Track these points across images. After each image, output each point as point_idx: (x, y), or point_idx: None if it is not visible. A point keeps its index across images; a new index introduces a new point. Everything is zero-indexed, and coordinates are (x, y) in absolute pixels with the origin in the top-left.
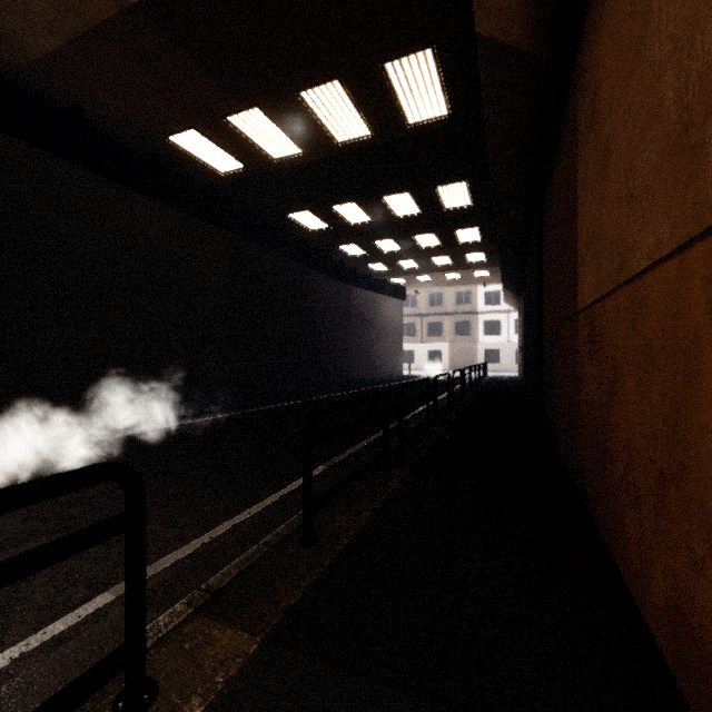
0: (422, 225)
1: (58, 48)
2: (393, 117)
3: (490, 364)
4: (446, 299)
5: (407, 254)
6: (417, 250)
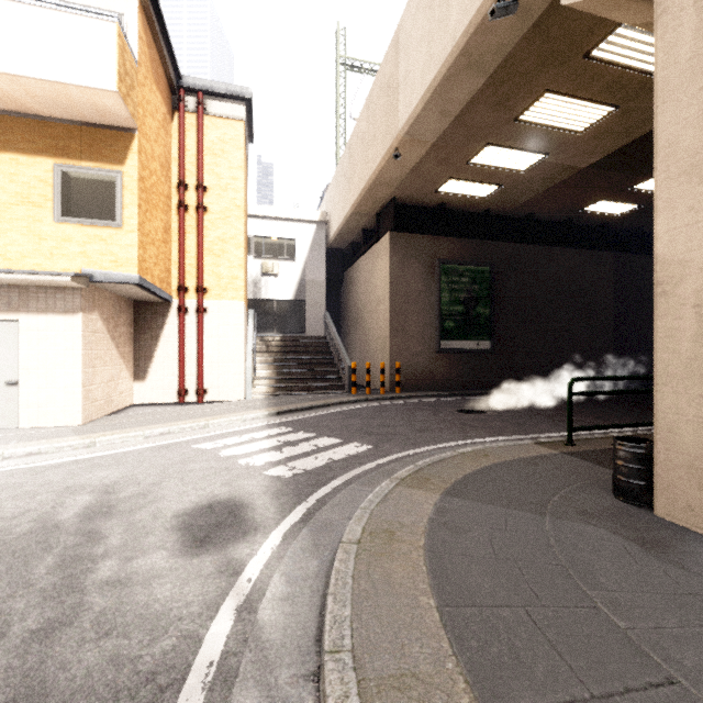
0: None
1: (534, 196)
2: None
3: None
4: None
5: None
6: None
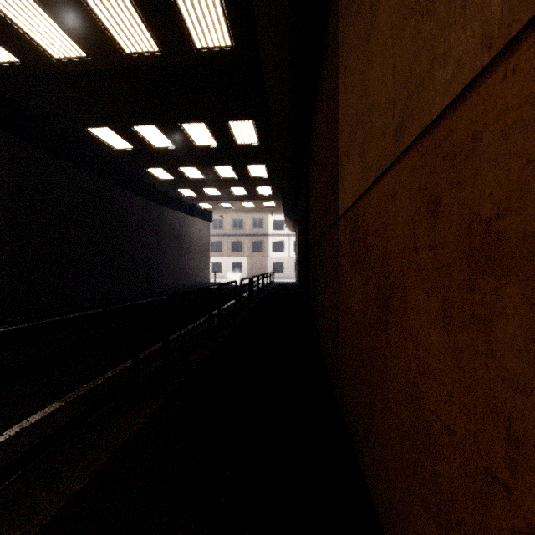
0: (220, 157)
1: None
2: (179, 35)
3: (276, 273)
4: (245, 224)
5: (210, 182)
6: (218, 180)
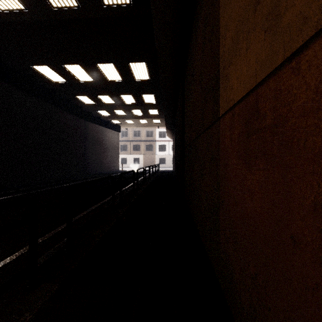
0: (124, 88)
1: None
2: None
3: (161, 164)
4: (142, 134)
5: (119, 106)
6: (124, 105)
